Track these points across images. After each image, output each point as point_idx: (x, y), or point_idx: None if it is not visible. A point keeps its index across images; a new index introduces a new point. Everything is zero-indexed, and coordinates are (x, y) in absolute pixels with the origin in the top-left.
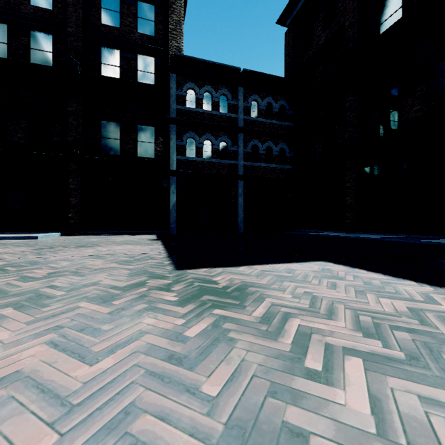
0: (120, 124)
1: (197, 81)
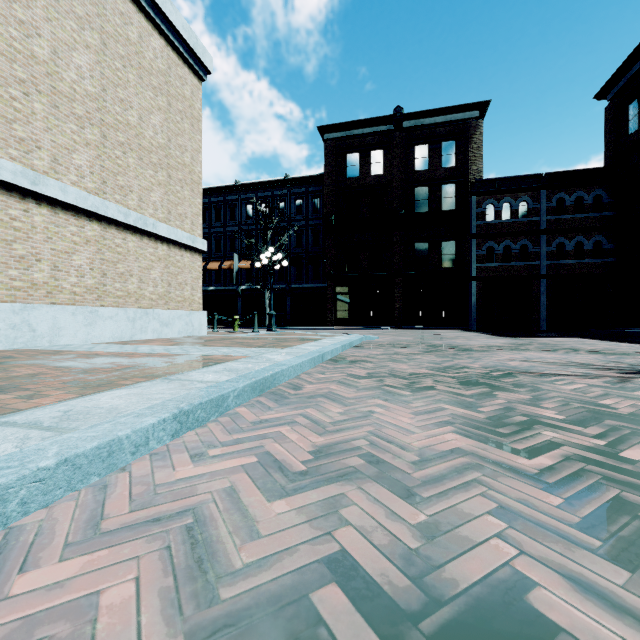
0: (429, 244)
1: (496, 195)
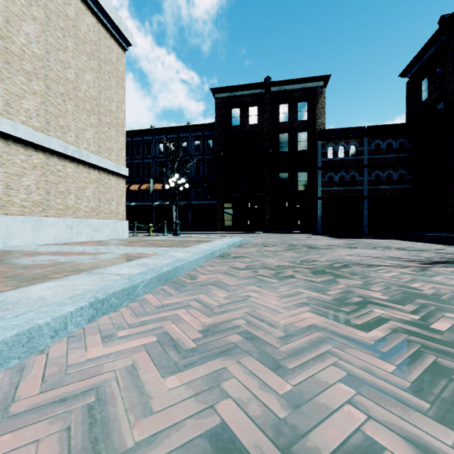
0: (289, 174)
1: (334, 141)
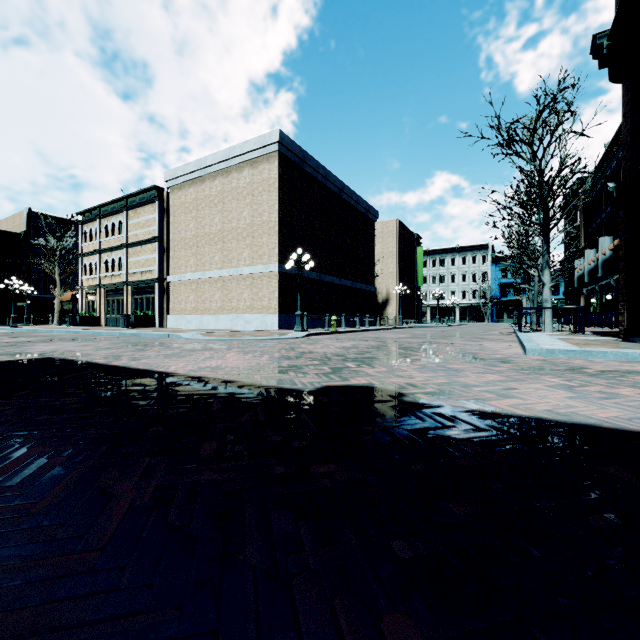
0: None
1: None
